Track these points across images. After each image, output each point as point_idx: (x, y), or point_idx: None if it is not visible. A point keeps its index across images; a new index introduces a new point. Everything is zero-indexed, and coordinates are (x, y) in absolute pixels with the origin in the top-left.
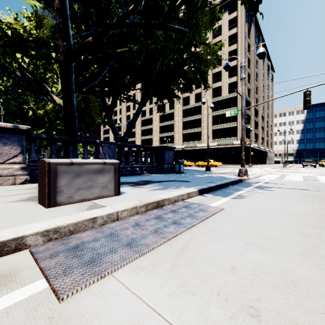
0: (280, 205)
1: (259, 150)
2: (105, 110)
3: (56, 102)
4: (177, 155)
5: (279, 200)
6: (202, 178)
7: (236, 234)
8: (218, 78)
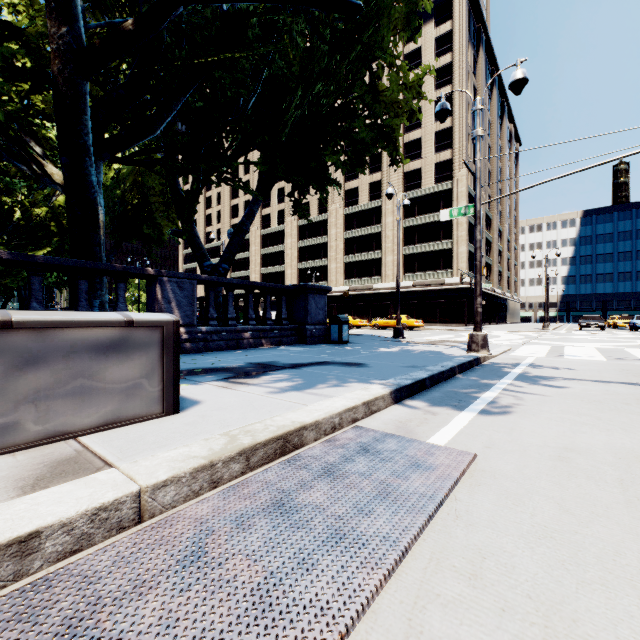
0: (618, 438)
1: (493, 295)
2: (177, 205)
3: (54, 180)
4: (335, 306)
5: (600, 418)
6: (391, 356)
7: (578, 600)
8: (415, 153)
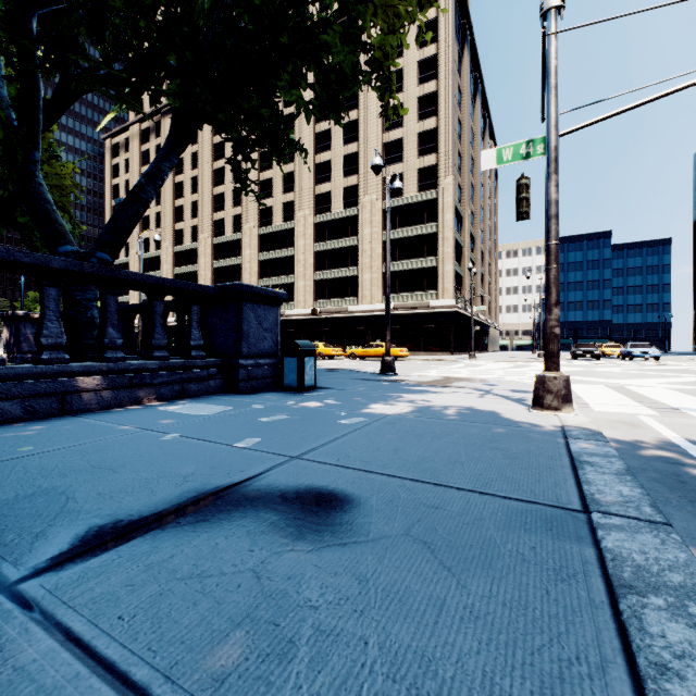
0: None
1: (477, 321)
2: None
3: None
4: (303, 331)
5: None
6: (414, 436)
7: None
8: (396, 156)
